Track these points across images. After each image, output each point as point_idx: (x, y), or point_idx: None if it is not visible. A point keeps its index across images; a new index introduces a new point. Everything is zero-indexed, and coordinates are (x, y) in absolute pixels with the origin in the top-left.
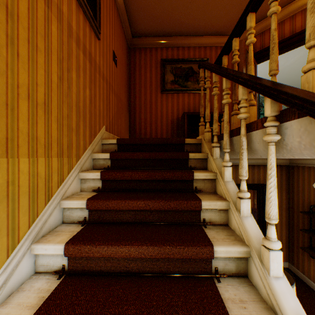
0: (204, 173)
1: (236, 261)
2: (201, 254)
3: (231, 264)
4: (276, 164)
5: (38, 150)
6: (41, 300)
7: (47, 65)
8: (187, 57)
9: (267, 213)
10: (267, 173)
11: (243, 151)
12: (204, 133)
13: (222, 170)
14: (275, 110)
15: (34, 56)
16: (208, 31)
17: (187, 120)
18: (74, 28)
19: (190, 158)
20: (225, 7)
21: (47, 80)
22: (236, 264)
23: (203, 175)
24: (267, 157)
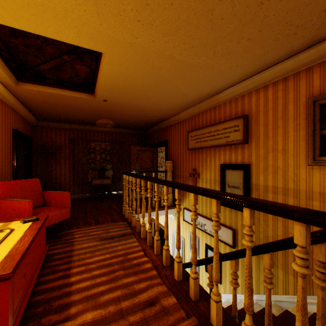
0: None
1: None
2: None
3: None
4: None
5: (278, 264)
6: (254, 311)
7: (284, 225)
8: None
9: None
10: None
11: None
12: None
13: None
14: None
15: (275, 223)
16: None
17: None
18: (315, 190)
19: None
20: None
21: (284, 232)
22: None
23: None
24: None
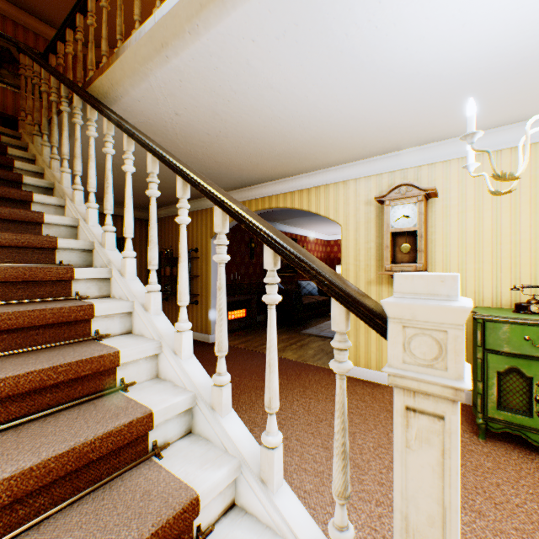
0: (22, 152)
1: (46, 192)
2: (12, 177)
3: (41, 194)
4: (136, 216)
5: None
6: None
7: None
8: (3, 30)
9: (63, 152)
10: (64, 129)
11: (55, 125)
12: (26, 126)
13: (42, 149)
14: (68, 93)
15: None
16: (43, 15)
17: (1, 125)
18: None
19: (4, 141)
20: (66, 2)
21: None
22: (45, 195)
23: (21, 153)
24: (64, 121)
